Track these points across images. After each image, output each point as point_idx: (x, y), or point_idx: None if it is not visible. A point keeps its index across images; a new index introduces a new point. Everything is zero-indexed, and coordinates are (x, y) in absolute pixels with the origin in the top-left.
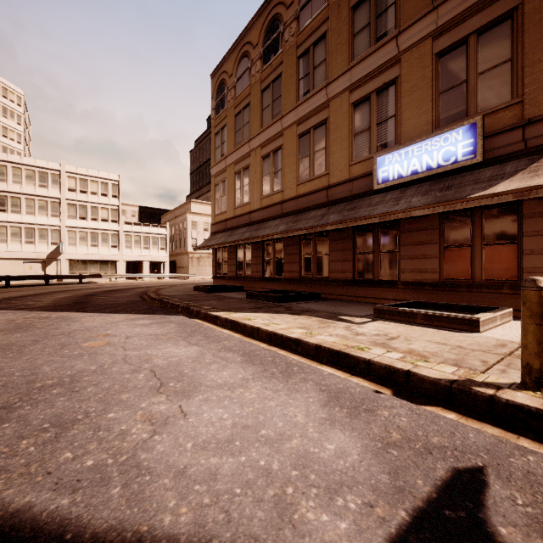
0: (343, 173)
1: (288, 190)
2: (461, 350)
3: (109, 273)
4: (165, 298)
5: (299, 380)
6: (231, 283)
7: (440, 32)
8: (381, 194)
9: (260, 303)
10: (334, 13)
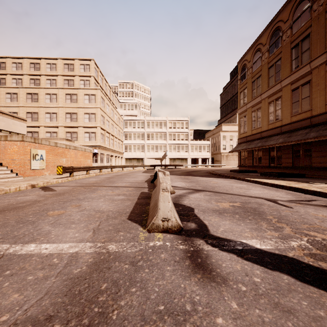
0: (321, 109)
1: (284, 119)
2: None
3: (184, 164)
4: (221, 174)
5: (280, 191)
6: (249, 169)
7: None
8: None
9: (267, 177)
10: (315, 22)
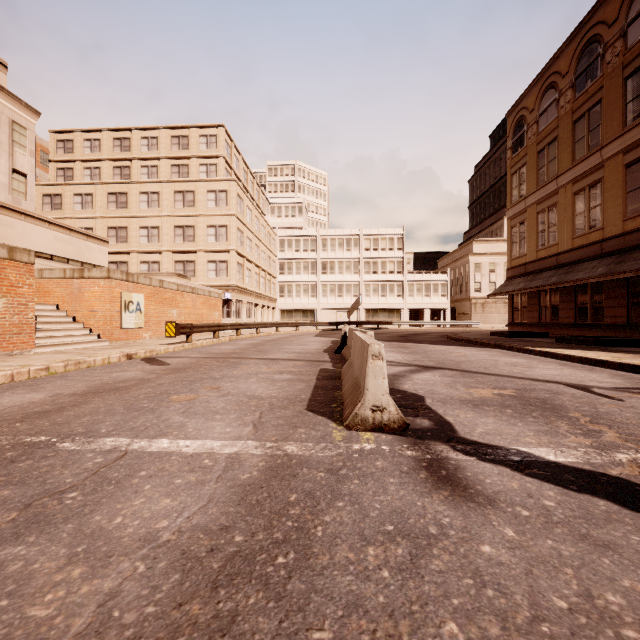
0: None
1: (609, 227)
2: None
3: (394, 320)
4: (472, 339)
5: (598, 371)
6: (532, 330)
7: None
8: None
9: (571, 345)
10: None
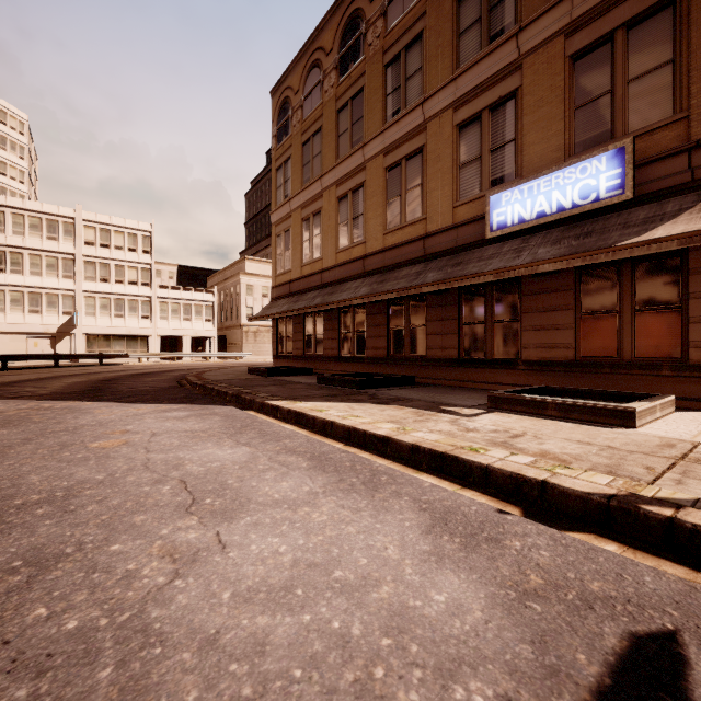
0: (445, 217)
1: (371, 241)
2: (613, 452)
3: (138, 352)
4: (210, 383)
5: (389, 494)
6: (297, 365)
7: (576, 27)
8: (496, 245)
9: (334, 389)
10: (433, 5)
